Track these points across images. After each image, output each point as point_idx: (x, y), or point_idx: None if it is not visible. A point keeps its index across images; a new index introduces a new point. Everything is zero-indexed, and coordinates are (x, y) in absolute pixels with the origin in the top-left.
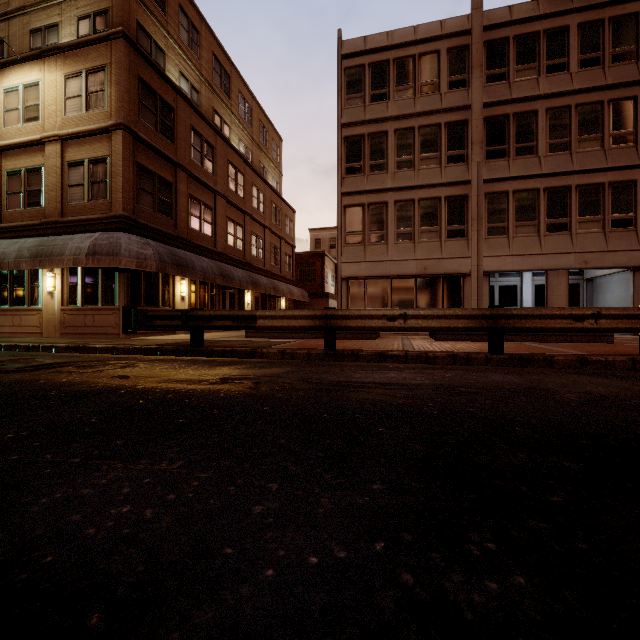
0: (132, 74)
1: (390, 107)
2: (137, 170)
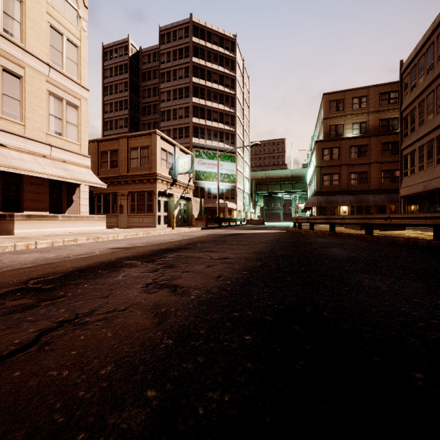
0: (319, 150)
1: (415, 92)
2: (322, 176)
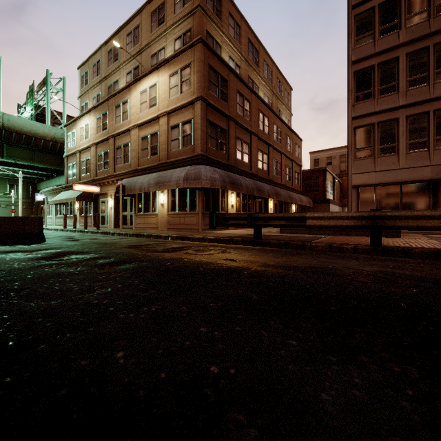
0: (205, 64)
1: (401, 35)
2: (208, 124)
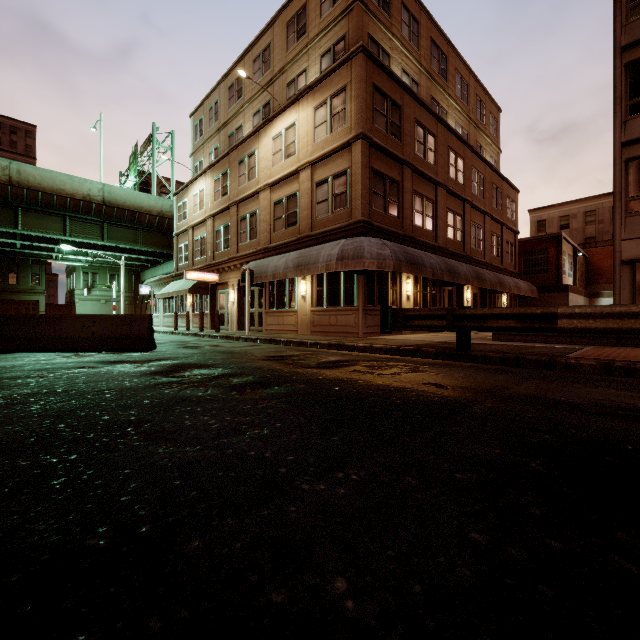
0: (368, 84)
1: None
2: (371, 175)
